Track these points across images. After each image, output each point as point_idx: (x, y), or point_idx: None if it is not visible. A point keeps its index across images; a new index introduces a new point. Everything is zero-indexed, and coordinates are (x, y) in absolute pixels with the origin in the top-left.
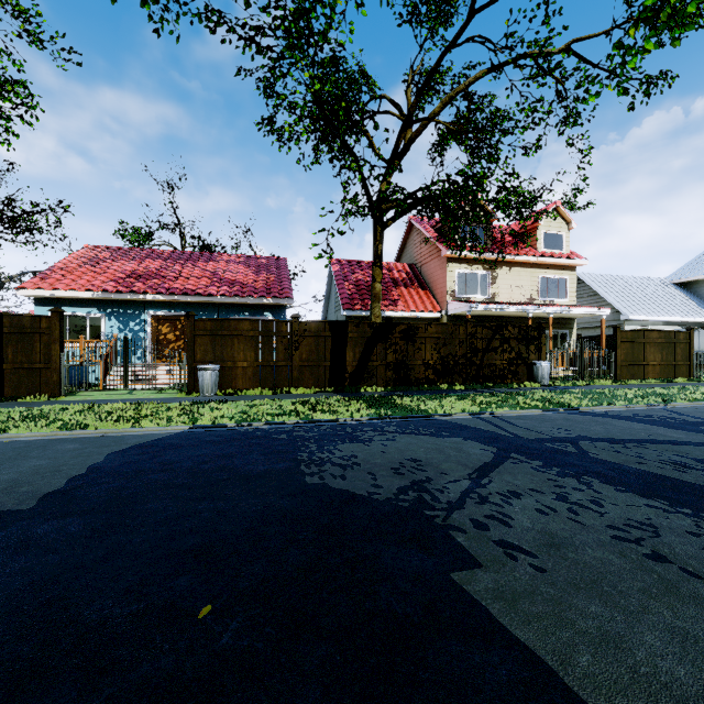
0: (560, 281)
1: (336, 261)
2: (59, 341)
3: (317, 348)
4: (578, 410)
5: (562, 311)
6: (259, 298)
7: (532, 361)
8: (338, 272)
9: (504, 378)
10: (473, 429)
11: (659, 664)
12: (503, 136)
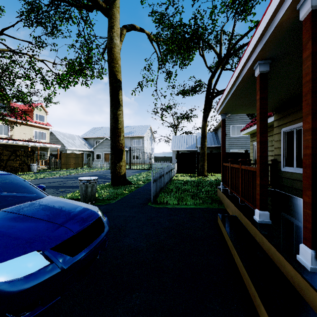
0: (43, 133)
1: None
2: None
3: None
4: (44, 178)
5: (43, 145)
6: None
7: (30, 164)
8: None
9: (17, 171)
10: (5, 186)
11: None
12: (17, 78)
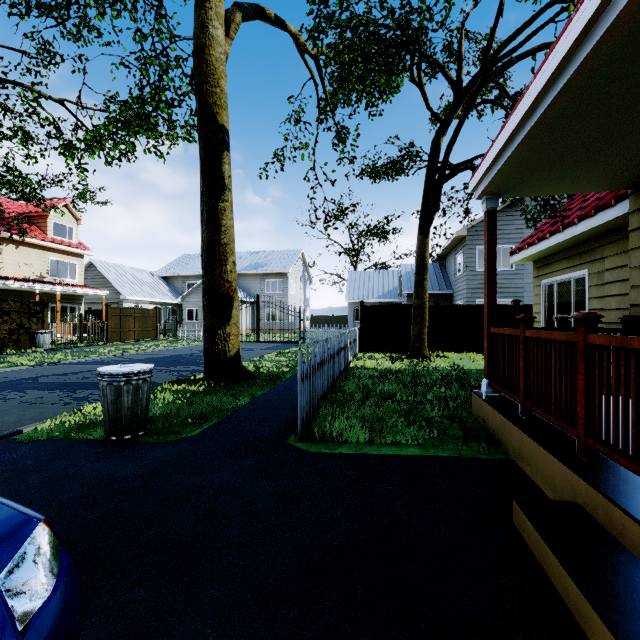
0: (70, 264)
1: None
2: None
3: None
4: (59, 363)
5: (69, 290)
6: None
7: (35, 330)
8: None
9: (5, 346)
10: None
11: (6, 420)
12: (1, 139)
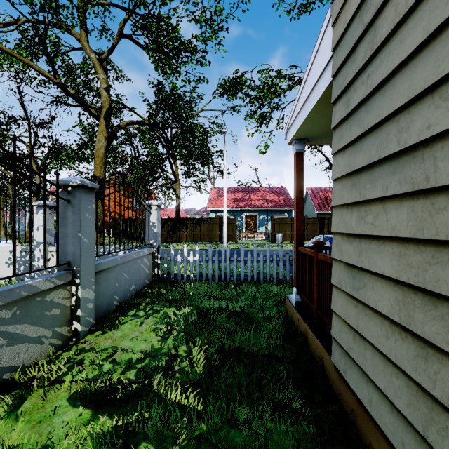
0: None
1: (309, 188)
2: (236, 225)
3: (313, 227)
4: None
5: None
6: (283, 208)
7: None
8: (311, 194)
9: None
10: None
11: None
12: None
